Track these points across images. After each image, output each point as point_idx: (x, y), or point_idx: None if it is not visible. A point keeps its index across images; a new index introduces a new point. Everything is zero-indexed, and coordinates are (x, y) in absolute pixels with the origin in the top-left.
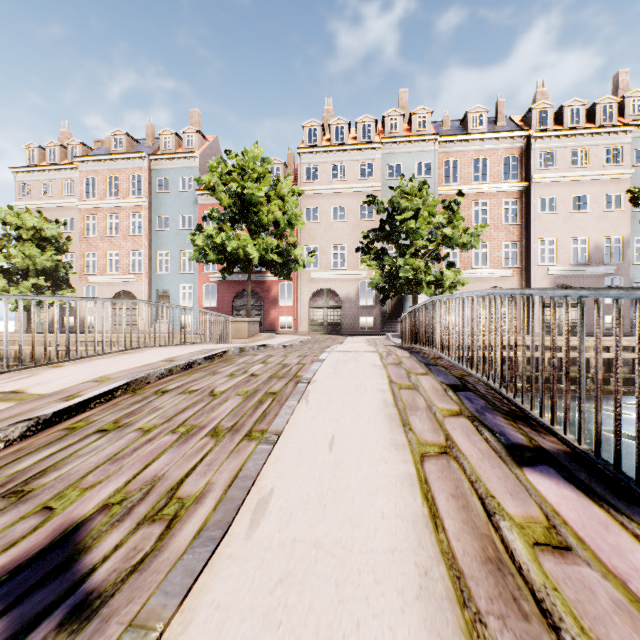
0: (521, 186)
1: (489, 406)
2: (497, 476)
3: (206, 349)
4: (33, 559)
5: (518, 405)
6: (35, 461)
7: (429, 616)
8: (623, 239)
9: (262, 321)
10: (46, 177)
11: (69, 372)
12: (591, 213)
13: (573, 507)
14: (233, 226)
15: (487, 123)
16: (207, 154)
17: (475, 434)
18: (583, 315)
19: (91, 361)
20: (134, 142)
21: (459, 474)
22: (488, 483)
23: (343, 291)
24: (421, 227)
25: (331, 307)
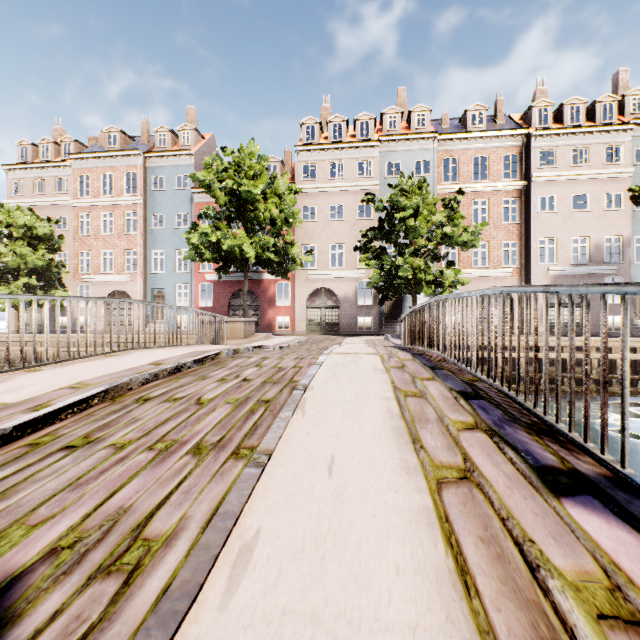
0: (521, 185)
1: (507, 417)
2: (532, 511)
3: (198, 351)
4: None
5: (540, 417)
6: None
7: None
8: (623, 238)
9: (259, 321)
10: (39, 174)
11: (45, 377)
12: (591, 212)
13: (635, 557)
14: (229, 224)
15: (486, 121)
16: (203, 152)
17: (497, 453)
18: (627, 315)
19: (72, 364)
20: (129, 139)
21: (486, 508)
22: (523, 521)
23: (341, 291)
24: (421, 225)
25: (329, 307)
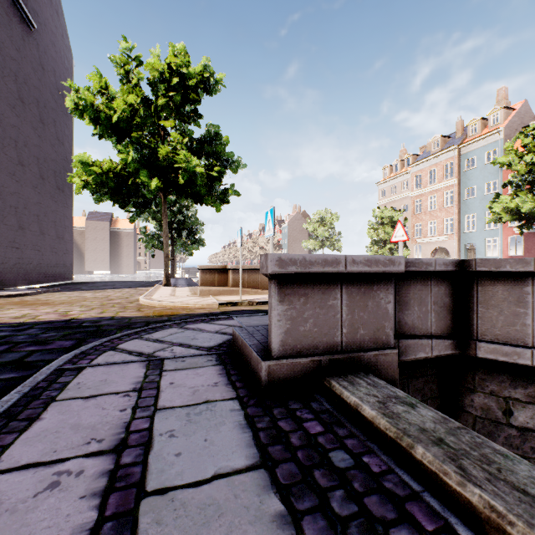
0: None
1: None
2: None
3: None
4: None
5: None
6: None
7: None
8: None
9: None
10: (393, 183)
11: None
12: None
13: None
14: (531, 188)
15: None
16: (512, 122)
17: None
18: None
19: None
20: (446, 139)
21: None
22: None
23: None
24: None
25: None
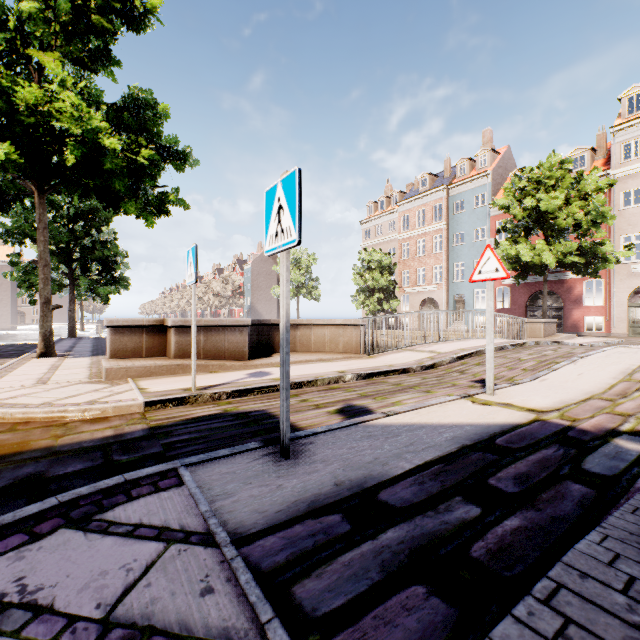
0: None
1: None
2: None
3: (509, 341)
4: (478, 380)
5: None
6: (459, 368)
7: (586, 392)
8: None
9: (561, 322)
10: (378, 222)
11: (443, 346)
12: None
13: None
14: (527, 235)
15: None
16: (498, 167)
17: None
18: None
19: (447, 343)
20: (435, 178)
21: (637, 385)
22: None
23: None
24: None
25: None
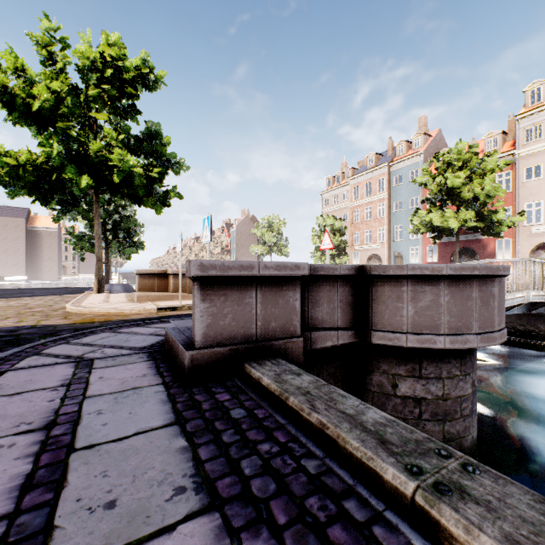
0: None
1: None
2: None
3: None
4: None
5: None
6: None
7: None
8: None
9: None
10: (335, 193)
11: None
12: None
13: None
14: (441, 205)
15: None
16: (430, 147)
17: None
18: None
19: None
20: (380, 156)
21: None
22: None
23: None
24: None
25: None
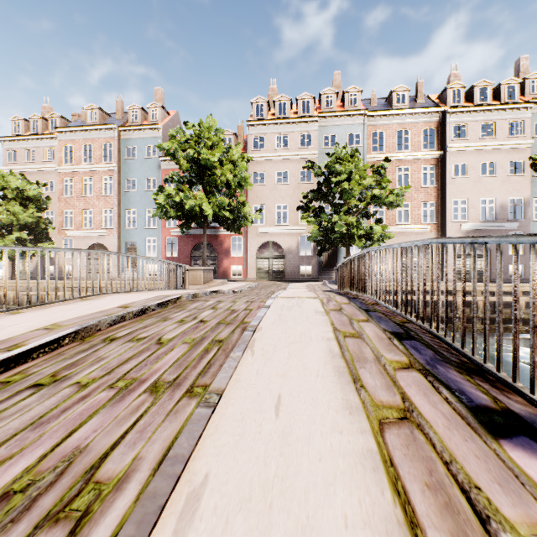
0: (438, 154)
1: (438, 357)
2: (474, 453)
3: (161, 295)
4: None
5: (469, 356)
6: None
7: None
8: (524, 199)
9: (216, 269)
10: (30, 145)
11: (24, 319)
12: (497, 177)
13: None
14: (191, 187)
15: (408, 101)
16: (169, 126)
17: (433, 392)
18: None
19: (50, 307)
20: (106, 115)
21: (428, 450)
22: (466, 465)
23: (286, 244)
24: (353, 188)
25: (275, 257)
